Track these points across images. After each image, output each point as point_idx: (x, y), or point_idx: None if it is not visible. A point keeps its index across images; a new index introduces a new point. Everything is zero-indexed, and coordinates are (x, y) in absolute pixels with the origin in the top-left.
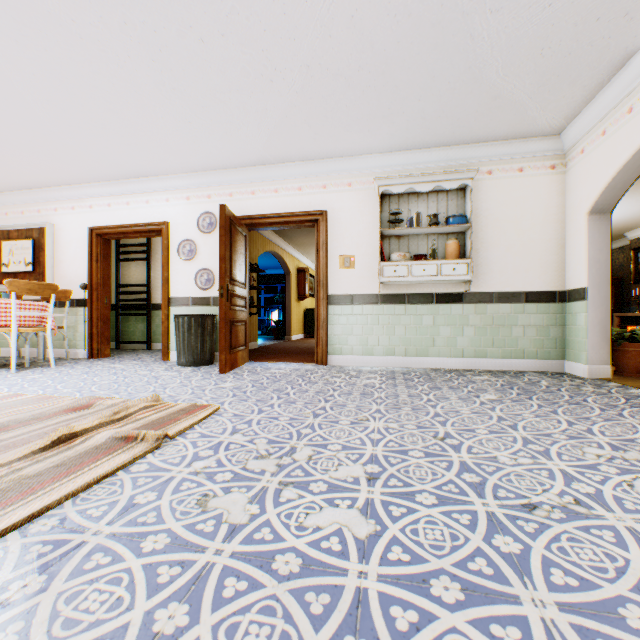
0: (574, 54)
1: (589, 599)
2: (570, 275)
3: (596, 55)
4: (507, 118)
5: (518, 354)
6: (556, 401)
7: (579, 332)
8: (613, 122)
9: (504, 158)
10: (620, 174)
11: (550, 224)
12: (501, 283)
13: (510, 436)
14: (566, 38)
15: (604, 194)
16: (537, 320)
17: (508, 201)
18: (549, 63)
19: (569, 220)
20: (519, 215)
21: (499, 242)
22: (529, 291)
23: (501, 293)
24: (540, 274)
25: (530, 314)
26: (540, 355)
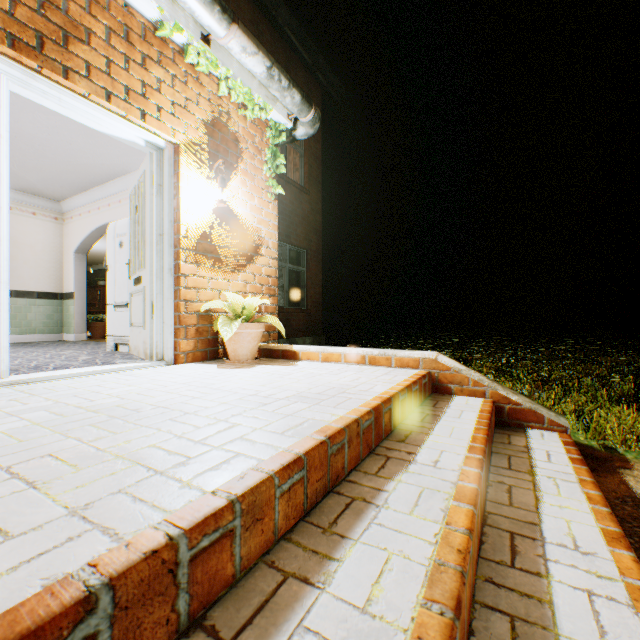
0: (61, 179)
1: (33, 359)
2: (68, 284)
3: (72, 183)
4: (24, 184)
5: (34, 331)
6: (49, 346)
7: (72, 316)
8: (85, 213)
9: (23, 203)
10: (88, 239)
11: (56, 252)
12: (21, 285)
13: (19, 352)
14: (55, 173)
15: (83, 245)
16: (47, 310)
17: (26, 231)
18: (48, 176)
19: (67, 253)
20: (34, 242)
21: (19, 257)
22: (42, 291)
23: (21, 291)
24: (49, 282)
25: (42, 306)
26: (49, 331)
